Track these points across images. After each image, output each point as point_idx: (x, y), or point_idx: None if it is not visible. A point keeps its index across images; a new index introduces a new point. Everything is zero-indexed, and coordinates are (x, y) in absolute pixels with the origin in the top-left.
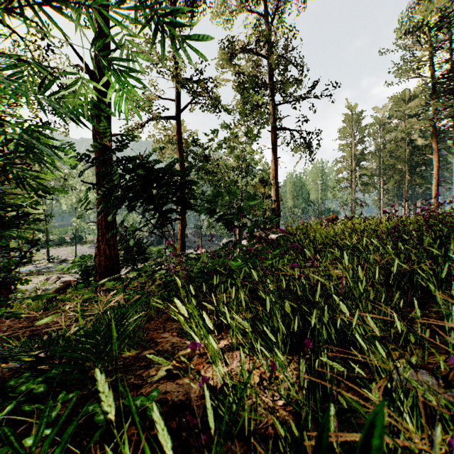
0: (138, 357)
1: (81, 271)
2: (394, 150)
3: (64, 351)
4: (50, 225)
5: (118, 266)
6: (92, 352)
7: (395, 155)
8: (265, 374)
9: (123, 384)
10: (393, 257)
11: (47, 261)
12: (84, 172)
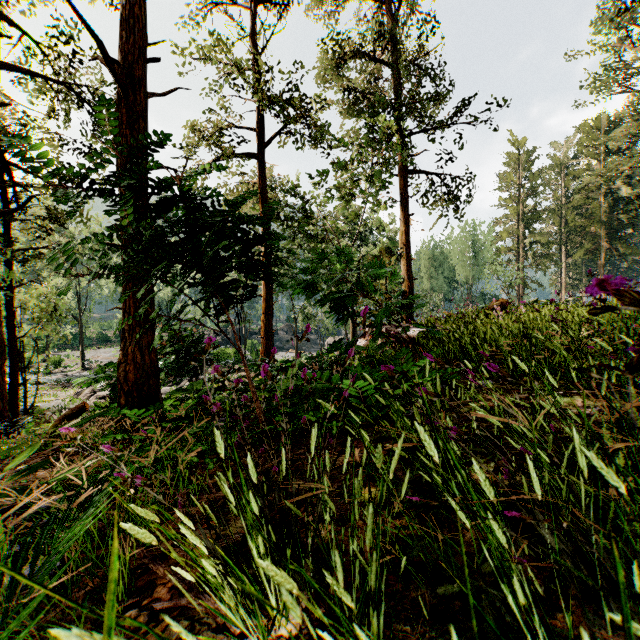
0: None
1: (108, 386)
2: (584, 204)
3: None
4: (85, 317)
5: (156, 380)
6: None
7: (585, 212)
8: None
9: None
10: None
11: (82, 367)
12: (75, 214)
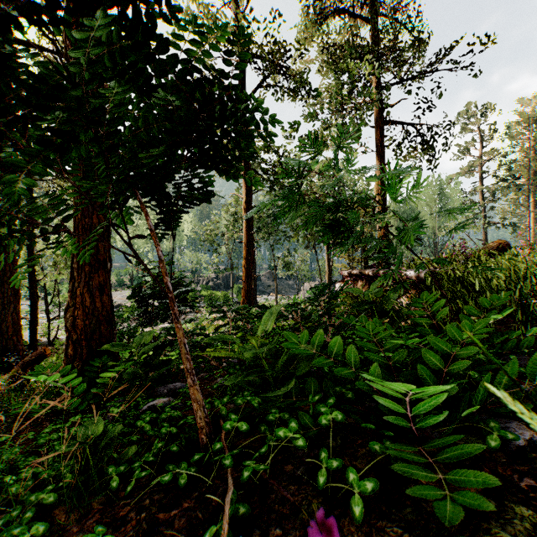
0: None
1: None
2: None
3: None
4: None
5: (108, 327)
6: None
7: None
8: None
9: None
10: None
11: None
12: None
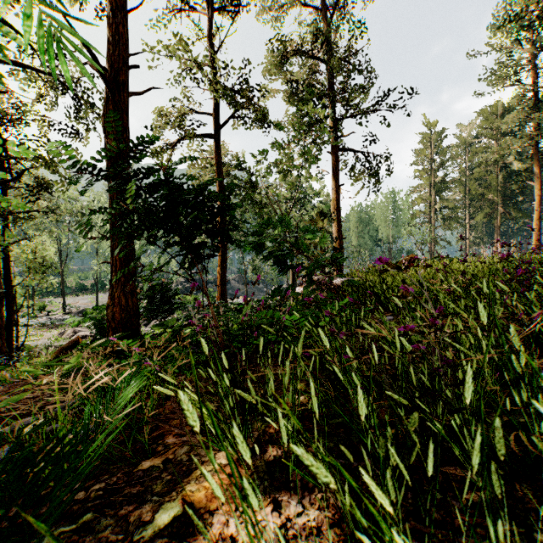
0: (133, 472)
1: (94, 325)
2: (484, 176)
3: (3, 467)
4: (66, 269)
5: (137, 319)
6: (5, 504)
7: (485, 183)
8: (354, 541)
9: (90, 539)
10: (533, 309)
11: (63, 312)
12: (83, 193)
